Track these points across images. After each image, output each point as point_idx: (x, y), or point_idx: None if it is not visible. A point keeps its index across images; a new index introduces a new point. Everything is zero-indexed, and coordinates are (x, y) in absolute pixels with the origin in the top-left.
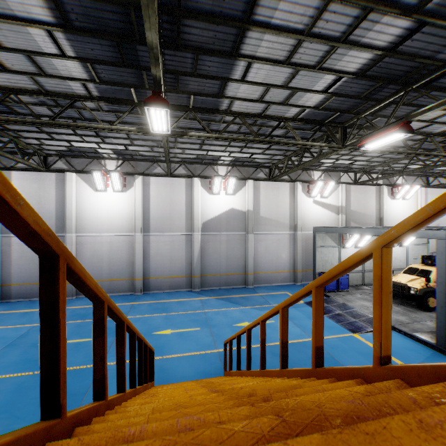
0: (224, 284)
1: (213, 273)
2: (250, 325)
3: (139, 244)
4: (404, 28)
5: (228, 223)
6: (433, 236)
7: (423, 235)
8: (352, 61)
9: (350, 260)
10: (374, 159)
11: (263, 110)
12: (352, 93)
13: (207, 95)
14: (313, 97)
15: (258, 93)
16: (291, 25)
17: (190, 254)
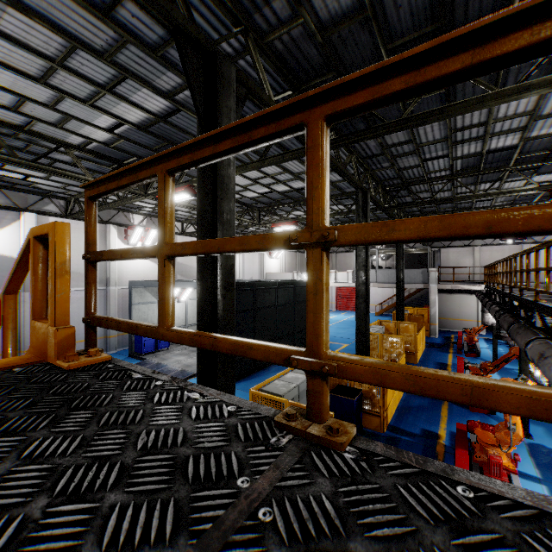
0: None
1: None
2: None
3: None
4: (166, 105)
5: None
6: None
7: None
8: (129, 113)
9: None
10: (195, 212)
11: (27, 123)
12: (142, 142)
13: None
14: (99, 132)
15: (8, 99)
16: (33, 45)
17: None
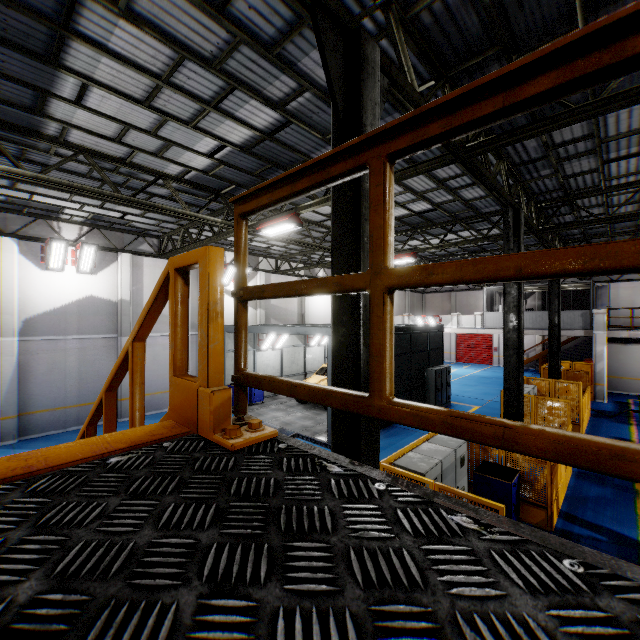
0: (75, 423)
1: (50, 407)
2: None
3: None
4: (275, 118)
5: (82, 320)
6: (327, 333)
7: (320, 333)
8: (232, 132)
9: (120, 357)
10: (292, 247)
11: (128, 155)
12: (243, 166)
13: (9, 103)
14: (198, 159)
15: (112, 129)
16: (141, 61)
17: None
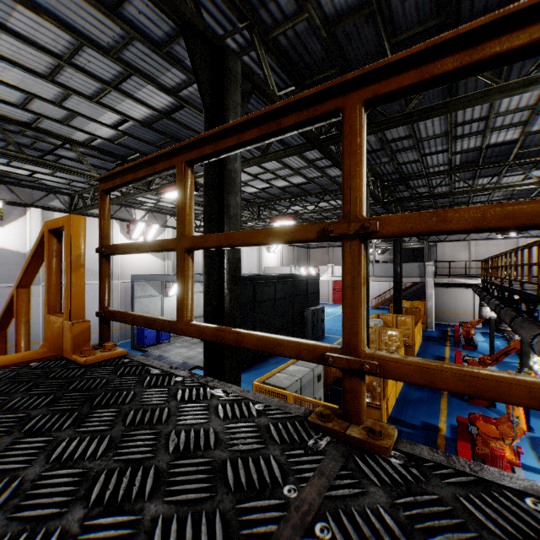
0: None
1: None
2: None
3: None
4: (170, 101)
5: None
6: None
7: None
8: (133, 109)
9: (9, 301)
10: (196, 207)
11: (34, 120)
12: (146, 138)
13: None
14: (103, 129)
15: (16, 97)
16: (42, 42)
17: None
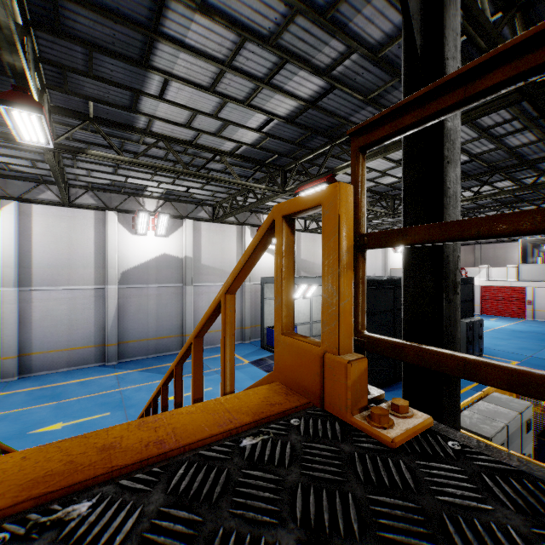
0: (154, 351)
1: (138, 338)
2: (154, 393)
3: (11, 304)
4: (319, 86)
5: (159, 272)
6: None
7: None
8: (280, 105)
9: (211, 308)
10: None
11: (194, 138)
12: (286, 137)
13: (114, 105)
14: (249, 134)
15: (183, 117)
16: (209, 51)
17: (102, 315)
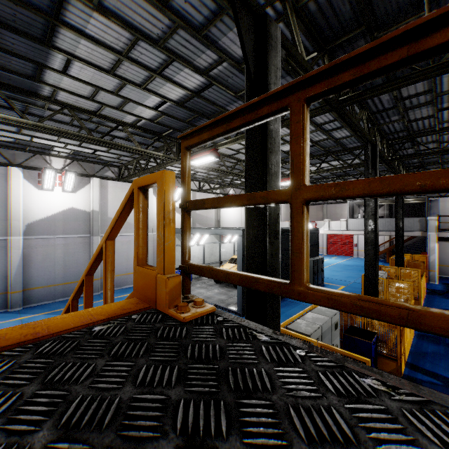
0: (61, 296)
1: (44, 285)
2: None
3: None
4: (201, 81)
5: (66, 224)
6: (236, 234)
7: (231, 233)
8: (171, 92)
9: (97, 251)
10: (211, 173)
11: (98, 109)
12: (178, 116)
13: (17, 73)
14: (147, 111)
15: (87, 91)
16: (108, 42)
17: (6, 265)
